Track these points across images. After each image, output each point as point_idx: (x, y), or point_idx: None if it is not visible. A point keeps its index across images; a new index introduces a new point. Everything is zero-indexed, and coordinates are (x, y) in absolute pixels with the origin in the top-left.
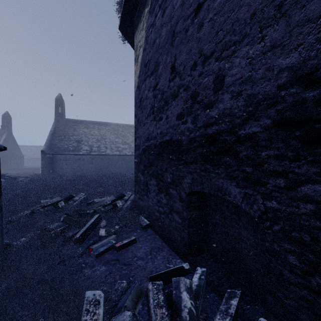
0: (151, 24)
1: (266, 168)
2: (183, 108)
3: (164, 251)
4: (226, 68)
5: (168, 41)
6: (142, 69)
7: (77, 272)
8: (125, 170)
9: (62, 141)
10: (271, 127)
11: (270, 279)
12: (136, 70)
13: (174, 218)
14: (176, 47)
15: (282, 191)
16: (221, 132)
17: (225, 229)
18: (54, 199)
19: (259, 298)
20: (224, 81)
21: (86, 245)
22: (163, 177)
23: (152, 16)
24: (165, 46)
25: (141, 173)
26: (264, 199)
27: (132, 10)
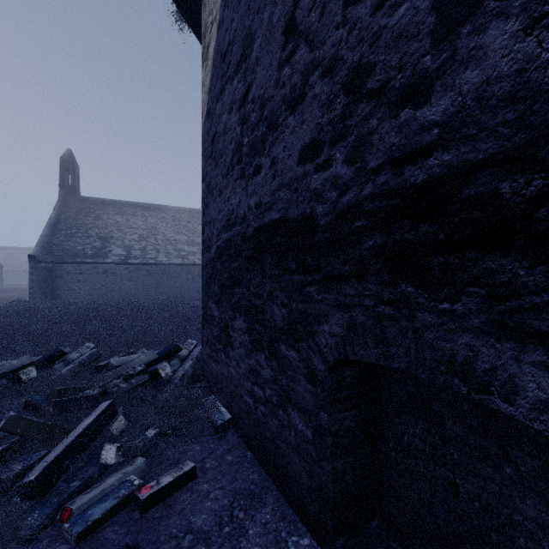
0: None
1: None
2: (320, 125)
3: (267, 503)
4: None
5: None
6: (215, 71)
7: None
8: (192, 292)
9: (73, 238)
10: None
11: None
12: (204, 79)
13: (291, 423)
14: None
15: None
16: (472, 168)
17: (447, 472)
18: (15, 361)
19: None
20: None
21: (58, 497)
22: (264, 314)
23: None
24: None
25: (213, 302)
26: None
27: None
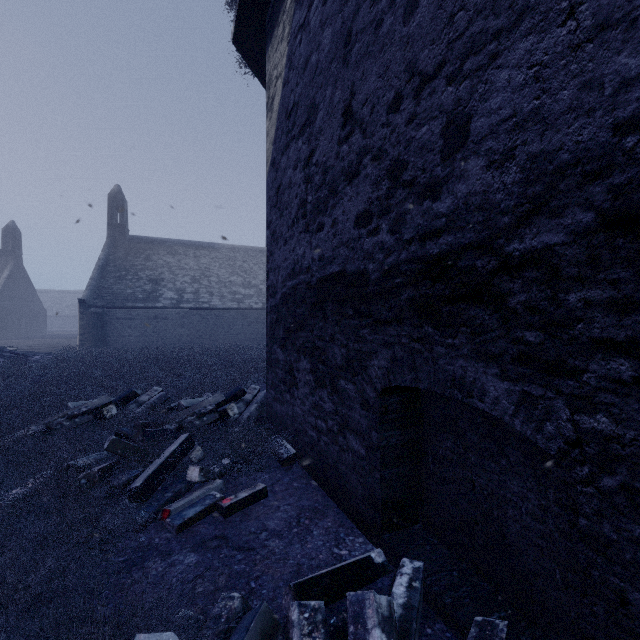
0: (299, 26)
1: (579, 334)
2: (371, 199)
3: (328, 516)
4: (475, 98)
5: (337, 56)
6: (281, 126)
7: (133, 567)
8: (249, 340)
9: (123, 281)
10: (595, 229)
11: (591, 608)
12: (268, 129)
13: (349, 445)
14: (354, 67)
15: (627, 391)
16: (462, 249)
17: (467, 473)
18: (96, 400)
19: (550, 639)
20: (470, 127)
21: (157, 502)
22: (326, 355)
23: (303, 8)
24: (330, 68)
25: (278, 346)
26: (573, 409)
27: (261, 0)
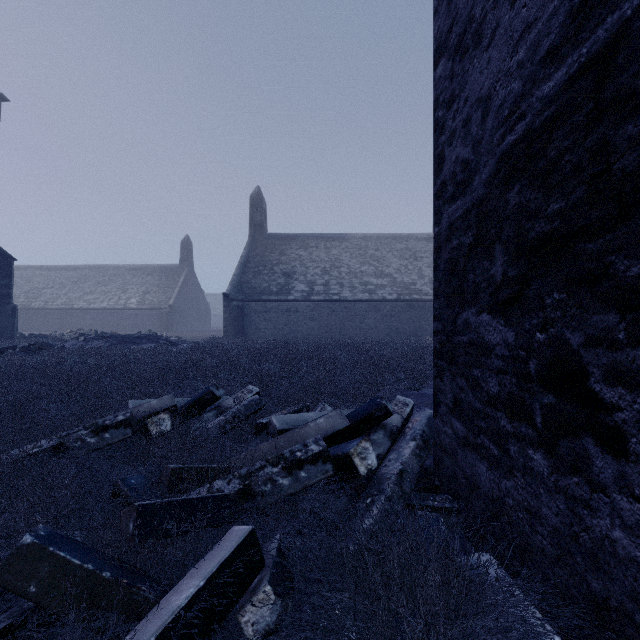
0: None
1: None
2: None
3: None
4: None
5: None
6: None
7: None
8: (381, 335)
9: (260, 276)
10: None
11: None
12: None
13: None
14: None
15: None
16: None
17: None
18: (154, 401)
19: None
20: None
21: None
22: None
23: None
24: None
25: (484, 308)
26: None
27: None
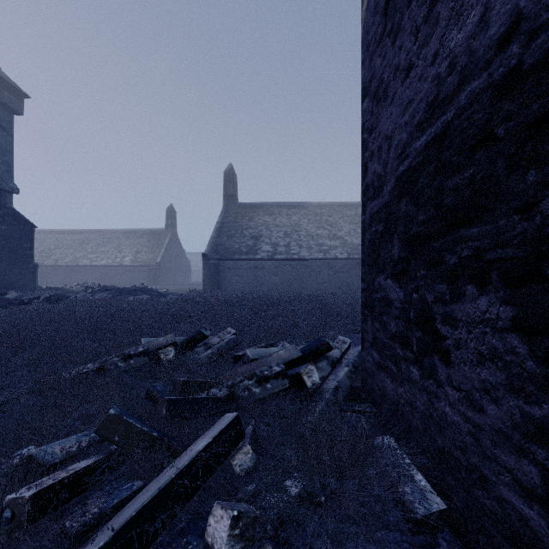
0: None
1: None
2: None
3: None
4: None
5: None
6: None
7: None
8: (334, 288)
9: (232, 239)
10: None
11: None
12: None
13: None
14: None
15: None
16: None
17: None
18: (161, 338)
19: None
20: None
21: None
22: None
23: None
24: None
25: (389, 276)
26: None
27: None
